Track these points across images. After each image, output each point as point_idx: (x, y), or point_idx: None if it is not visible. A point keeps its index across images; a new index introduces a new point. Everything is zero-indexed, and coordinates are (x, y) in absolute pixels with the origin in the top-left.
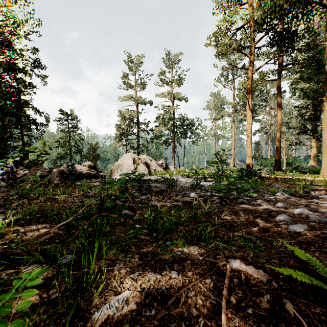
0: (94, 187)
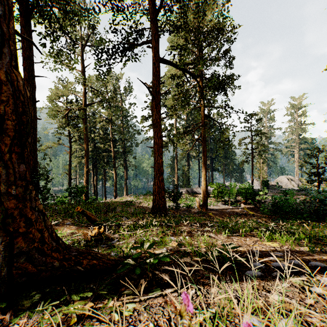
0: (299, 191)
